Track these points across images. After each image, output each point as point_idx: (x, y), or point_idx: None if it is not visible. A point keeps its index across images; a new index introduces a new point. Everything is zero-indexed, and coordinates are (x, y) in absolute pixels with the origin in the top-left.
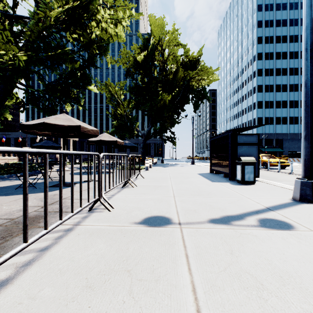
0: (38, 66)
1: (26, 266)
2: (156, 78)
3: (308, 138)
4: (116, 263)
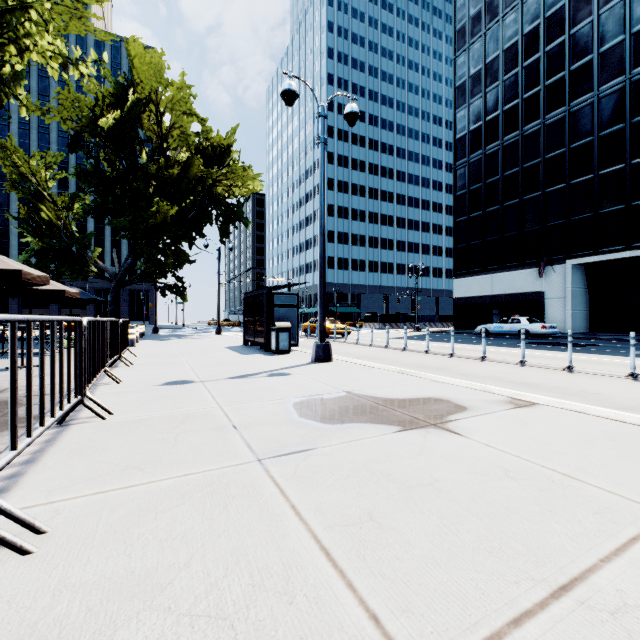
0: None
1: (81, 406)
2: (145, 166)
3: (322, 305)
4: (157, 397)
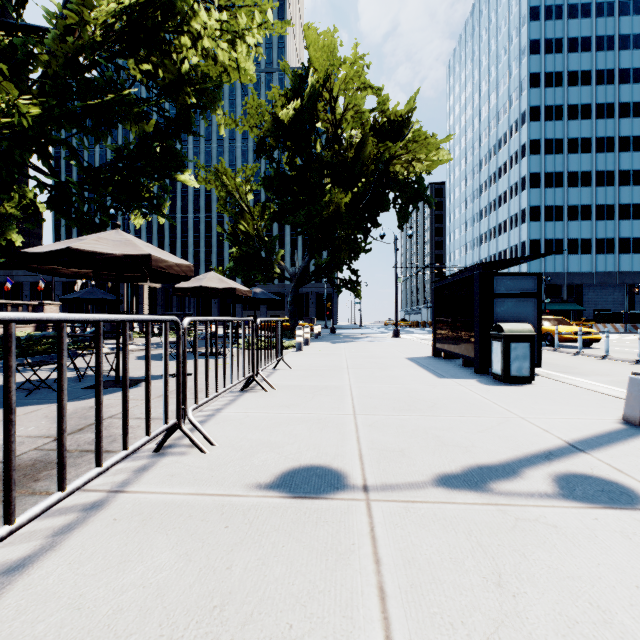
0: (66, 129)
1: None
2: (319, 156)
3: None
4: (192, 619)
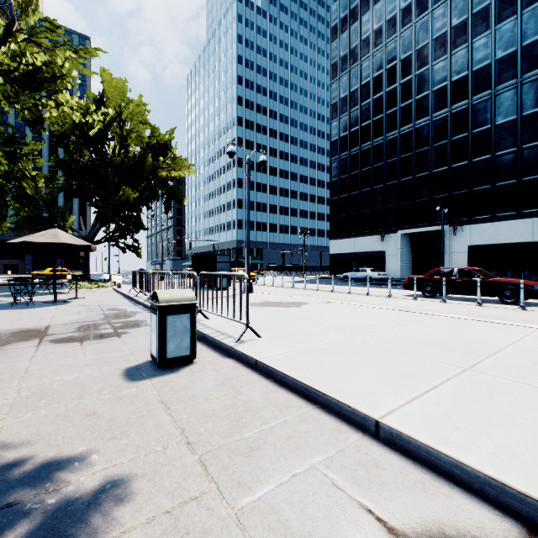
0: None
1: None
2: (111, 159)
3: (248, 263)
4: None
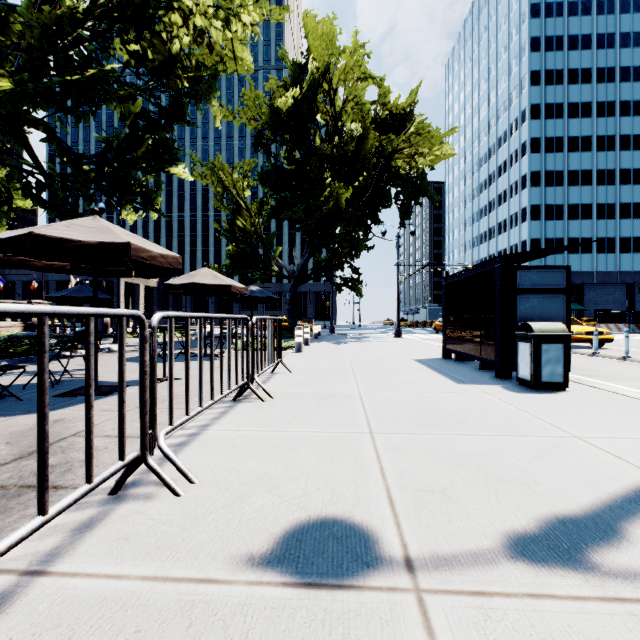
0: (42, 108)
1: None
2: (319, 150)
3: None
4: None
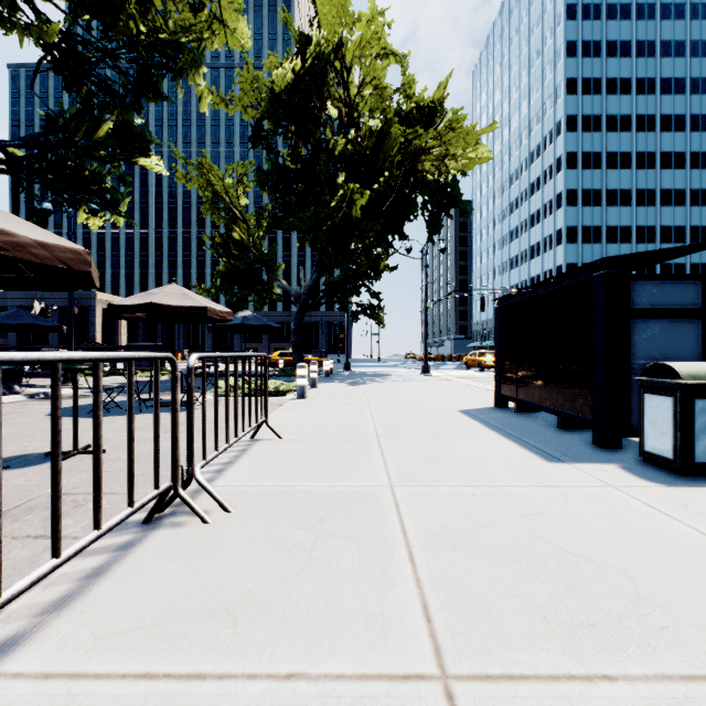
0: None
1: None
2: (330, 144)
3: None
4: None
